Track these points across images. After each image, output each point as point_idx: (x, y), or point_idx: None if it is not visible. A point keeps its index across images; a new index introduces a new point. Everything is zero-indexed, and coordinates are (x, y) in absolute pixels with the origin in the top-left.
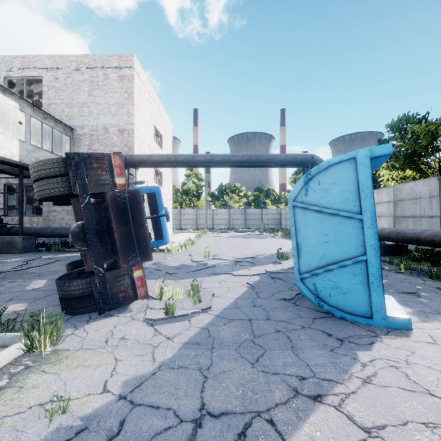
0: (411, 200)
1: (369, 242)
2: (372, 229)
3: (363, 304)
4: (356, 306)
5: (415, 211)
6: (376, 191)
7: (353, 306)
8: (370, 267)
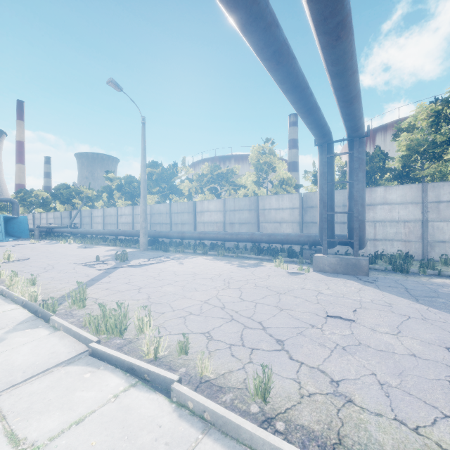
0: (57, 218)
1: (3, 229)
2: (3, 227)
3: (2, 239)
4: (1, 239)
5: (58, 222)
6: (50, 213)
7: (0, 239)
8: (3, 233)
